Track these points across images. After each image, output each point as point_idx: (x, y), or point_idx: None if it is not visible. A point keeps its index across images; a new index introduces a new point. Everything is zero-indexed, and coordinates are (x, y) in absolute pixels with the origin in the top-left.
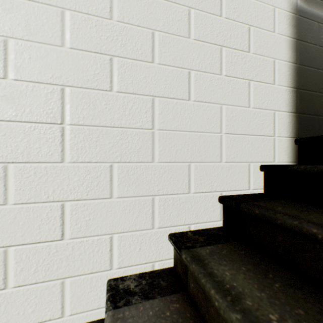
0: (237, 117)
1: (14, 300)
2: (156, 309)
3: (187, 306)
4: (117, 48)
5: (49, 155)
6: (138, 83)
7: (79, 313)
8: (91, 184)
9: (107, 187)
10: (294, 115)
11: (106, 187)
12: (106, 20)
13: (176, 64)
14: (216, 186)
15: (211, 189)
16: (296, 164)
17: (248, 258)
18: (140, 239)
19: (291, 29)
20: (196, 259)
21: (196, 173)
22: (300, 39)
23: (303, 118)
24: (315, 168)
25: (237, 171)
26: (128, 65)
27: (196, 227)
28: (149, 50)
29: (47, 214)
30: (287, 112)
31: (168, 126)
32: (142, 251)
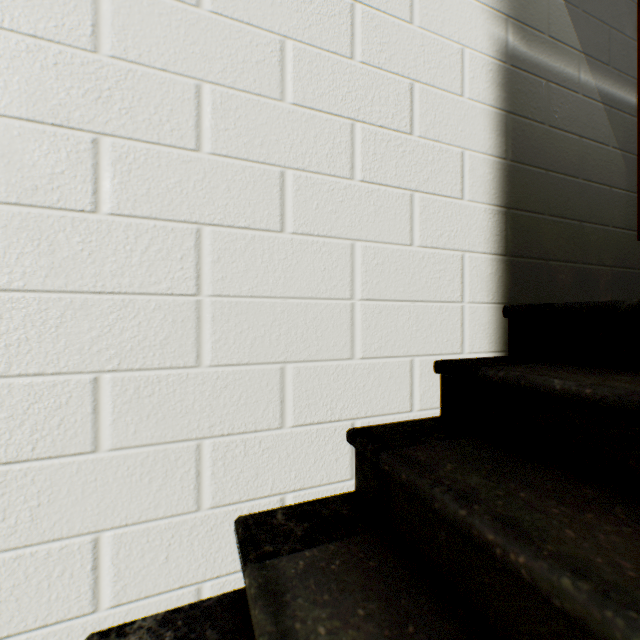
0: (387, 266)
1: None
2: None
3: None
4: (111, 116)
5: None
6: (163, 194)
7: None
8: (44, 424)
9: (86, 429)
10: (503, 260)
11: (82, 428)
12: (82, 53)
13: (254, 155)
14: (343, 410)
15: (331, 415)
16: (506, 355)
17: (378, 581)
18: (168, 537)
19: (497, 91)
20: (268, 592)
21: (298, 384)
22: (513, 111)
23: (519, 265)
24: (522, 380)
25: (387, 375)
26: (139, 155)
27: (298, 497)
28: (190, 124)
29: None
30: (488, 254)
31: (235, 287)
32: (173, 561)
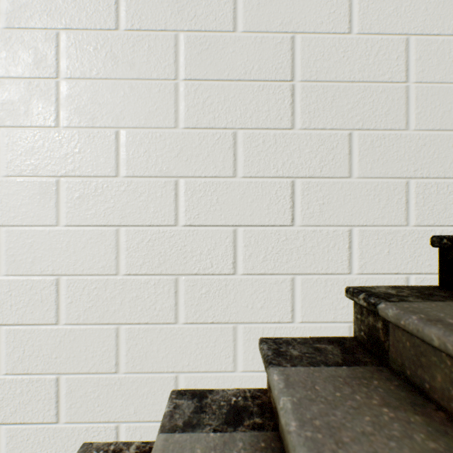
0: None
1: (243, 290)
2: None
3: None
4: None
5: (277, 120)
6: (385, 18)
7: (311, 323)
8: (325, 158)
9: (345, 163)
10: None
11: (343, 163)
12: None
13: None
14: None
15: None
16: None
17: None
18: (388, 239)
19: None
20: None
21: None
22: None
23: None
24: None
25: None
26: None
27: None
28: None
29: (276, 192)
30: None
31: (430, 77)
32: (391, 255)
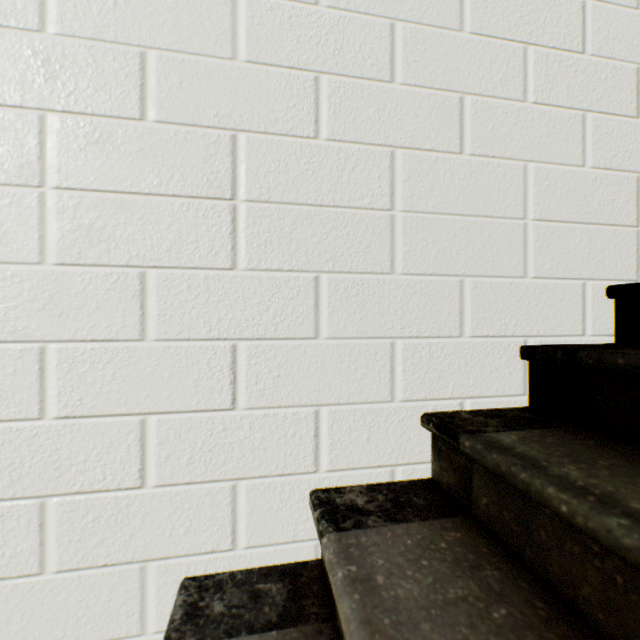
0: (558, 188)
1: (157, 509)
2: (417, 536)
3: (478, 537)
4: (327, 57)
5: (211, 256)
6: (365, 122)
7: (262, 547)
8: (282, 311)
9: (310, 319)
10: None
11: (307, 318)
12: (307, 6)
13: (437, 83)
14: (515, 326)
15: (504, 330)
16: None
17: (605, 450)
18: (368, 421)
19: None
20: (496, 447)
21: (475, 298)
22: None
23: None
24: None
25: (558, 297)
26: (347, 89)
27: (475, 405)
28: (385, 59)
29: (209, 361)
30: None
31: (421, 204)
32: (372, 442)
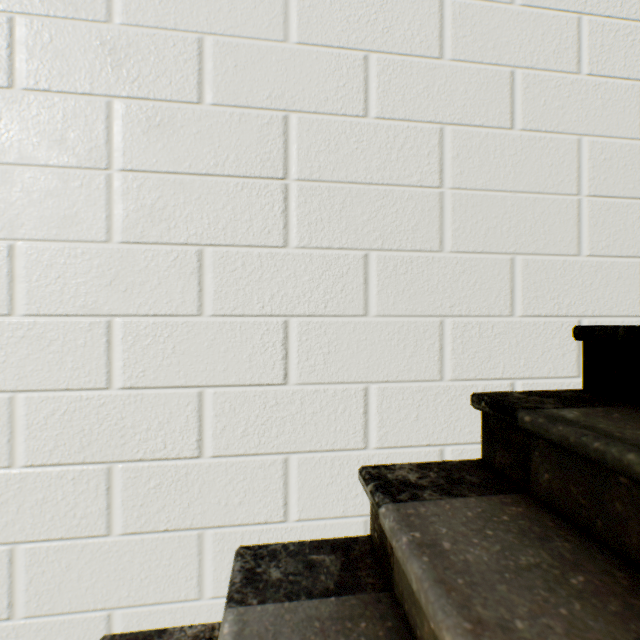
0: (614, 162)
1: (213, 479)
2: (476, 509)
3: (541, 512)
4: (376, 36)
5: (264, 234)
6: (413, 99)
7: (313, 520)
8: (332, 288)
9: (359, 296)
10: None
11: (356, 295)
12: None
13: (486, 58)
14: (569, 306)
15: (557, 310)
16: None
17: None
18: (417, 399)
19: None
20: (560, 420)
21: (526, 276)
22: None
23: None
24: None
25: (614, 275)
26: (396, 66)
27: (526, 386)
28: (434, 35)
29: (262, 337)
30: None
31: (471, 181)
32: (421, 421)
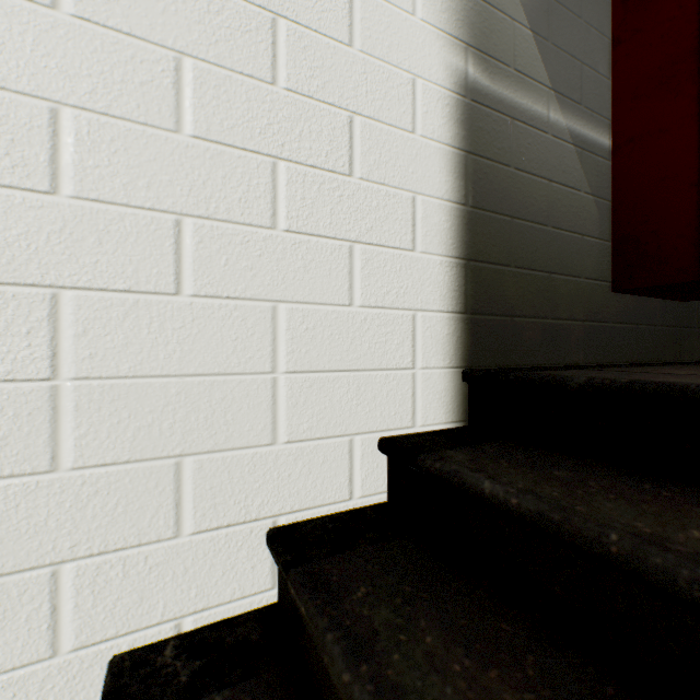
0: (320, 331)
1: None
2: None
3: None
4: None
5: None
6: None
7: None
8: None
9: None
10: (462, 319)
11: None
12: None
13: (137, 199)
14: (261, 506)
15: (245, 514)
16: (466, 425)
17: None
18: (7, 698)
19: (455, 128)
20: None
21: (201, 481)
22: (475, 151)
23: (481, 323)
24: (456, 476)
25: (320, 460)
26: None
27: (201, 620)
28: (41, 158)
29: None
30: (445, 313)
31: (110, 366)
32: None
